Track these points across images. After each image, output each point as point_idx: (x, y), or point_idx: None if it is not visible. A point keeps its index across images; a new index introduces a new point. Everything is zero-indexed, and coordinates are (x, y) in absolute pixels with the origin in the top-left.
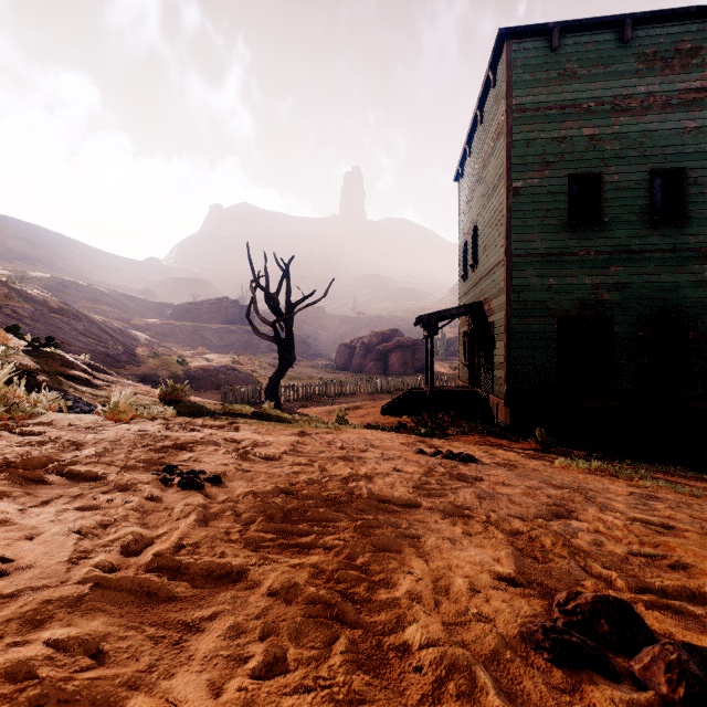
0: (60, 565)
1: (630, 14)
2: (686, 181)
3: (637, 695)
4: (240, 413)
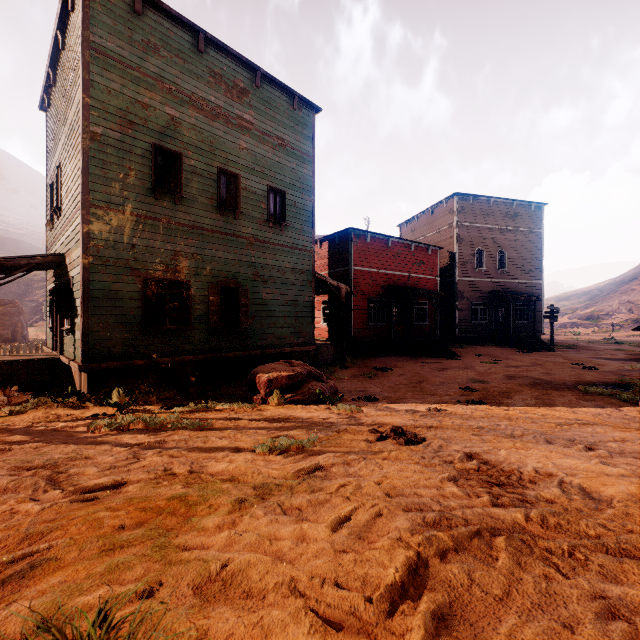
0: None
1: (203, 30)
2: (241, 185)
3: None
4: None
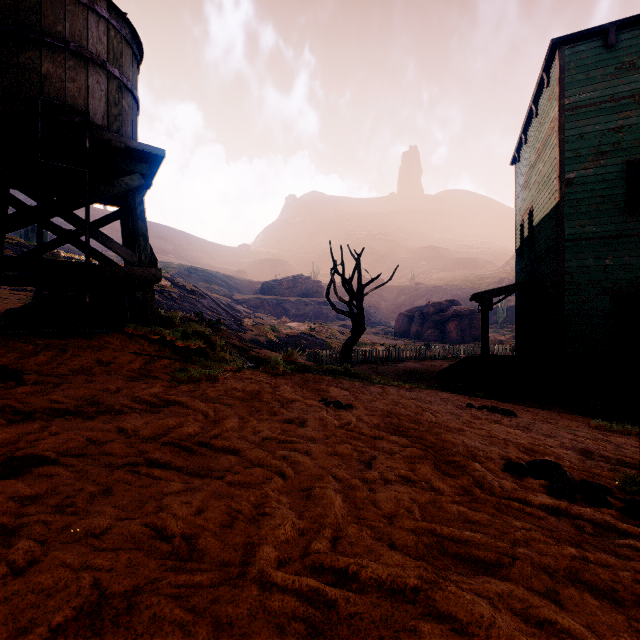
0: (317, 425)
1: None
2: None
3: (542, 480)
4: (334, 372)
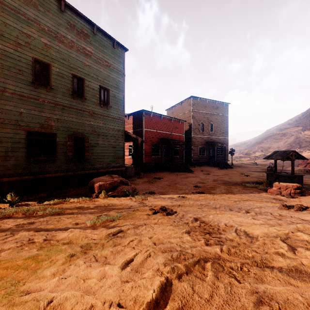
0: None
1: None
2: (85, 84)
3: None
4: None
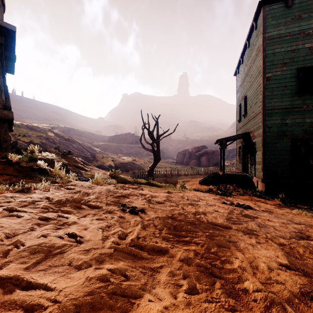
0: (99, 240)
1: None
2: None
3: None
4: (140, 182)
